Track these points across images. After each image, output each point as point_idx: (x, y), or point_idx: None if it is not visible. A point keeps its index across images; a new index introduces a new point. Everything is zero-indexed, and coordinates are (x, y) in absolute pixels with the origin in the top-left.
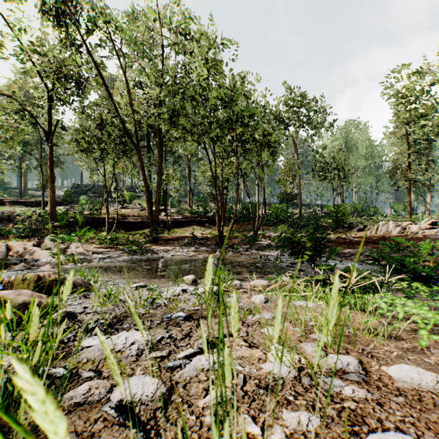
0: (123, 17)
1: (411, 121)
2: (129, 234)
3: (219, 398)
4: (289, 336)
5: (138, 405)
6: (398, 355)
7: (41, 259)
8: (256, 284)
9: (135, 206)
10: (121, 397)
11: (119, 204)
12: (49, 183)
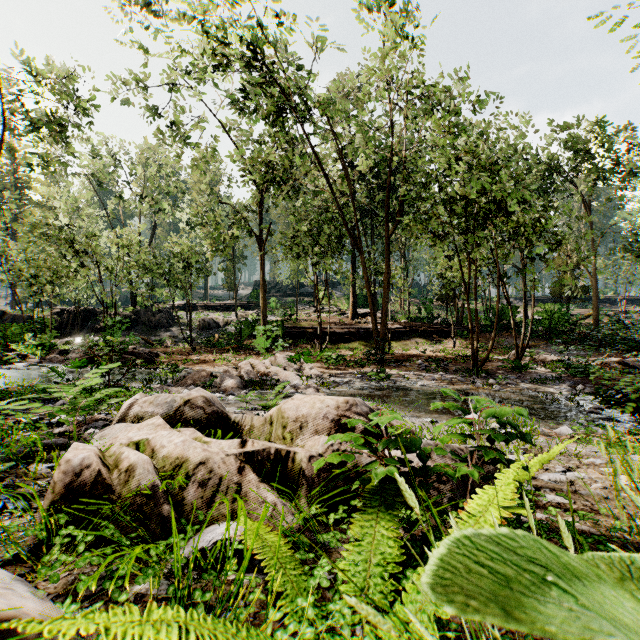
0: (335, 88)
1: None
2: (337, 349)
3: (601, 486)
4: None
5: (559, 482)
6: None
7: (291, 381)
8: (561, 432)
9: (331, 308)
10: (549, 478)
11: (311, 305)
12: (261, 292)
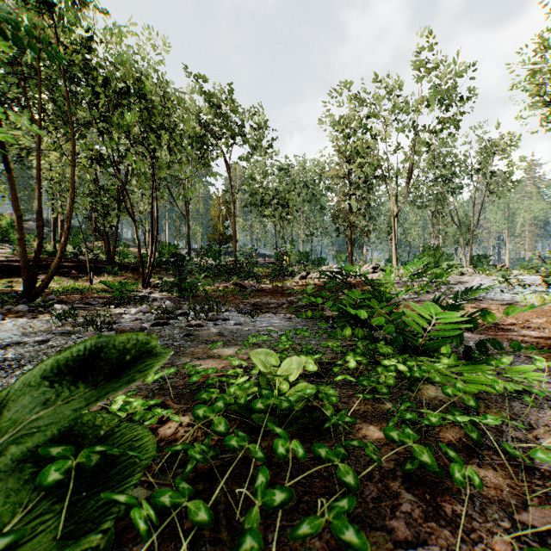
0: None
1: (352, 159)
2: None
3: None
4: None
5: None
6: None
7: None
8: None
9: None
10: None
11: None
12: None
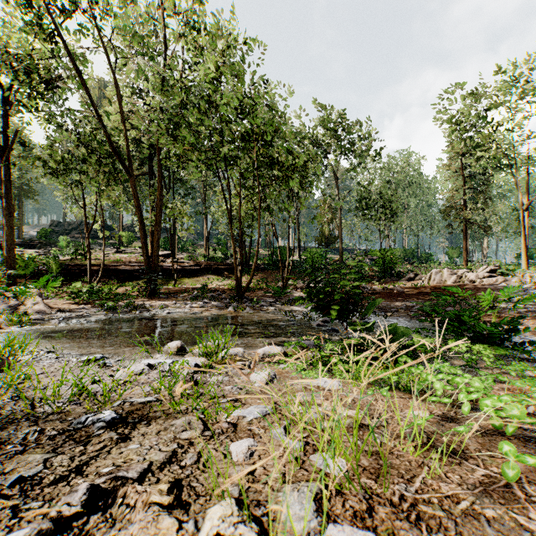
0: None
1: (467, 152)
2: (123, 286)
3: None
4: (272, 462)
5: None
6: (469, 508)
7: None
8: (266, 352)
9: (135, 250)
10: None
11: (114, 247)
12: (5, 216)
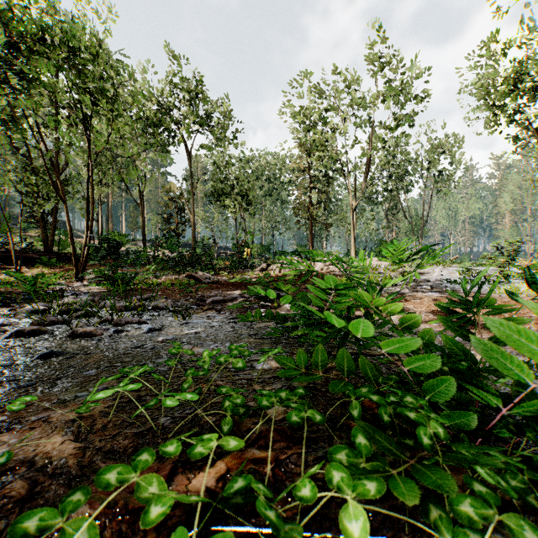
0: None
1: (313, 152)
2: None
3: None
4: None
5: None
6: None
7: None
8: None
9: None
10: None
11: None
12: None
